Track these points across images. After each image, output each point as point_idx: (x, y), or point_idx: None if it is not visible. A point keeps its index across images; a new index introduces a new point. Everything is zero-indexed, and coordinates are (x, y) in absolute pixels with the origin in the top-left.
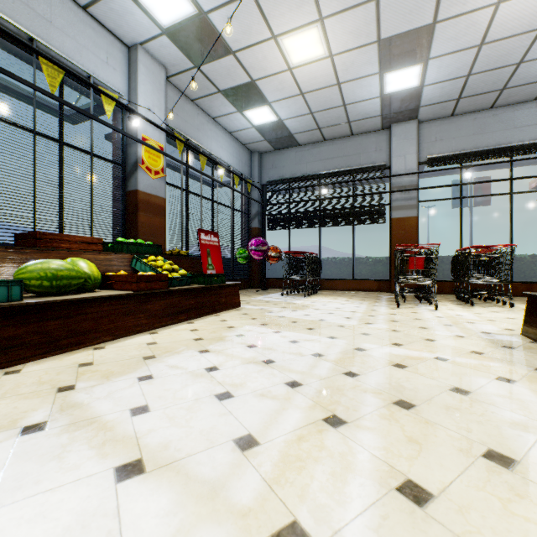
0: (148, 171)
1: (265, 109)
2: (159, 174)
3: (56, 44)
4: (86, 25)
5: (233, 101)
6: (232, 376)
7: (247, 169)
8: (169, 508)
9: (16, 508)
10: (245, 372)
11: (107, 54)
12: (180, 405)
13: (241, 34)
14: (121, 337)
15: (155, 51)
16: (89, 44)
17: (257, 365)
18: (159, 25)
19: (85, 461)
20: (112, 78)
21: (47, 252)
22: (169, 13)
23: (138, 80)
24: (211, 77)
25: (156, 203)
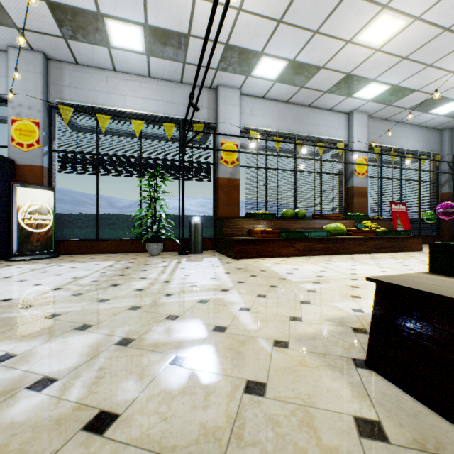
0: (358, 175)
1: (450, 104)
2: (364, 174)
3: (320, 133)
4: (329, 117)
5: (418, 110)
6: (409, 264)
7: (435, 145)
8: (391, 270)
9: (361, 266)
10: (415, 264)
11: (338, 123)
12: (390, 265)
13: (422, 82)
14: (356, 254)
15: (362, 109)
16: (331, 124)
17: (421, 264)
18: (366, 100)
19: (369, 265)
20: (340, 134)
21: (326, 221)
22: (373, 94)
23: (353, 129)
24: (400, 105)
25: (362, 191)
